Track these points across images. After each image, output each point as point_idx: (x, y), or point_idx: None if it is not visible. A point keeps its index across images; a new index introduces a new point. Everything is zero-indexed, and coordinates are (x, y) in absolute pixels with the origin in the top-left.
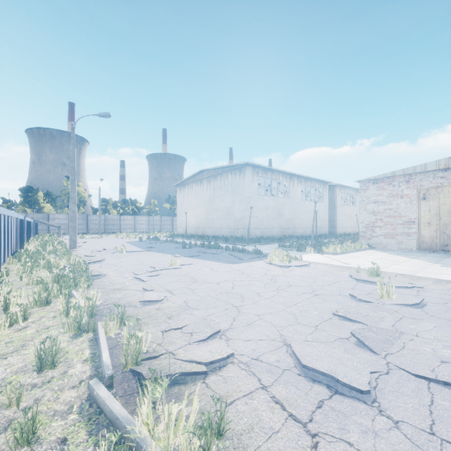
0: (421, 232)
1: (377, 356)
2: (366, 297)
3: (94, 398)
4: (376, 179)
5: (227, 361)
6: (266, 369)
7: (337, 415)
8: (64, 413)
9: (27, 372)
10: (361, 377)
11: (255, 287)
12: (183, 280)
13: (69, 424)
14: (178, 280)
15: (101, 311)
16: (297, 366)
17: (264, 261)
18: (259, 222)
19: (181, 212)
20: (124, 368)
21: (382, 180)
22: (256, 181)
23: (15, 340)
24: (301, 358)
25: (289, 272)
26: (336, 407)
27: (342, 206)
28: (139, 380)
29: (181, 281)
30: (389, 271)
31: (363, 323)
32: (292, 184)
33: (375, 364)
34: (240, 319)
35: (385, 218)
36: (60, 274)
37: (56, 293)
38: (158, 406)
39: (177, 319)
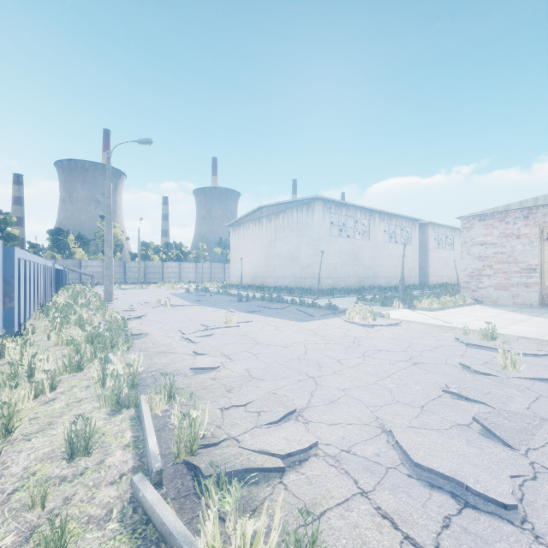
0: (545, 282)
1: (514, 452)
2: (483, 367)
3: (139, 501)
4: (484, 214)
5: (309, 452)
6: (363, 466)
7: (473, 540)
8: (101, 520)
9: (54, 460)
10: (500, 483)
11: (334, 352)
12: (242, 341)
13: (107, 537)
14: (236, 341)
15: (145, 381)
16: (405, 463)
17: (341, 319)
18: (332, 269)
19: (235, 258)
20: (176, 458)
21: (491, 216)
22: (327, 219)
23: (41, 415)
24: (410, 452)
25: (376, 333)
26: (470, 528)
27: (435, 250)
28: (198, 478)
29: (240, 343)
30: (507, 333)
31: (485, 404)
32: (372, 222)
33: (514, 464)
34: (320, 395)
35: (495, 264)
36: (95, 333)
37: (89, 356)
38: (227, 522)
39: (239, 393)
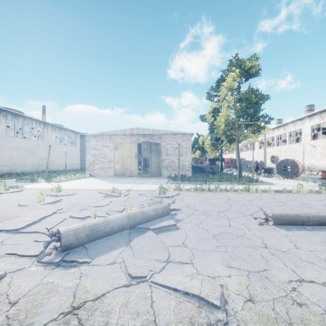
0: (115, 166)
1: None
2: (32, 203)
3: None
4: (95, 135)
5: None
6: None
7: None
8: None
9: None
10: None
11: None
12: None
13: None
14: None
15: None
16: None
17: None
18: (8, 160)
19: None
20: None
21: (98, 136)
22: (3, 123)
23: None
24: None
25: None
26: None
27: None
28: None
29: None
30: (75, 188)
31: None
32: (46, 130)
33: None
34: None
35: (99, 158)
36: None
37: None
38: None
39: None
